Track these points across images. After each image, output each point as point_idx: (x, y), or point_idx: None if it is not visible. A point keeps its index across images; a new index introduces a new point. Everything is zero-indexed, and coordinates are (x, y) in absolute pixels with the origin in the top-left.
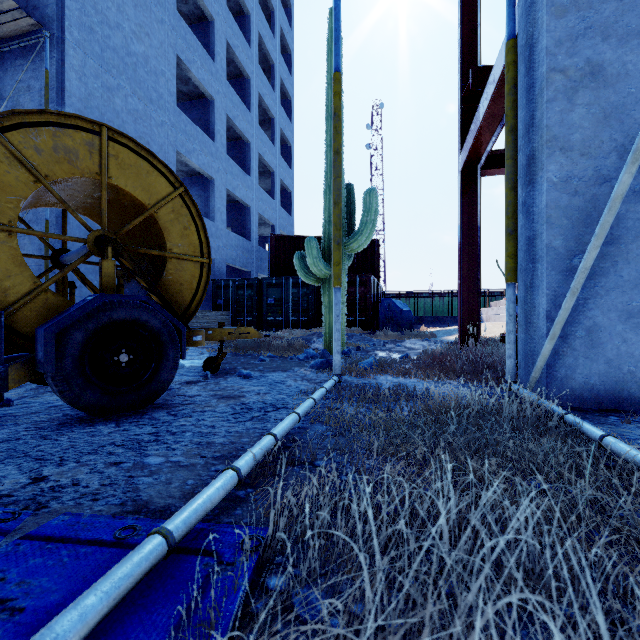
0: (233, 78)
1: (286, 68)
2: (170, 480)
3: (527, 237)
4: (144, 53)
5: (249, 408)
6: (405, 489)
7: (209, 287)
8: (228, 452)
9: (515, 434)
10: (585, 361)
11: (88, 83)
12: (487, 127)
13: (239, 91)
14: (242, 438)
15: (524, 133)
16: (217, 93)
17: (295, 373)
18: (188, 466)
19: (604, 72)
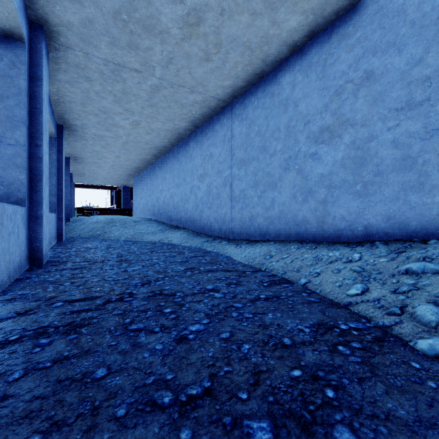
0: None
1: None
2: None
3: None
4: None
5: None
6: None
7: None
8: None
9: None
10: None
11: None
12: None
13: None
14: None
15: None
16: None
17: None
18: None
19: None
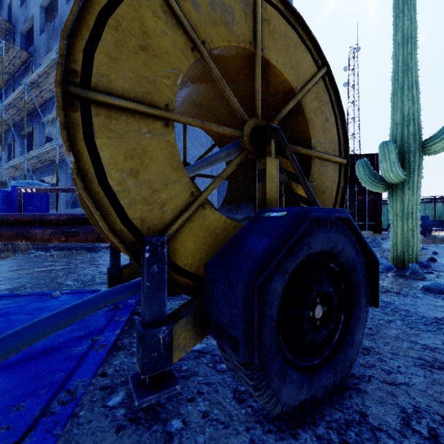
0: None
1: None
2: None
3: None
4: None
5: None
6: None
7: None
8: None
9: None
10: None
11: None
12: None
13: None
14: None
15: None
16: None
17: (423, 300)
18: None
19: None
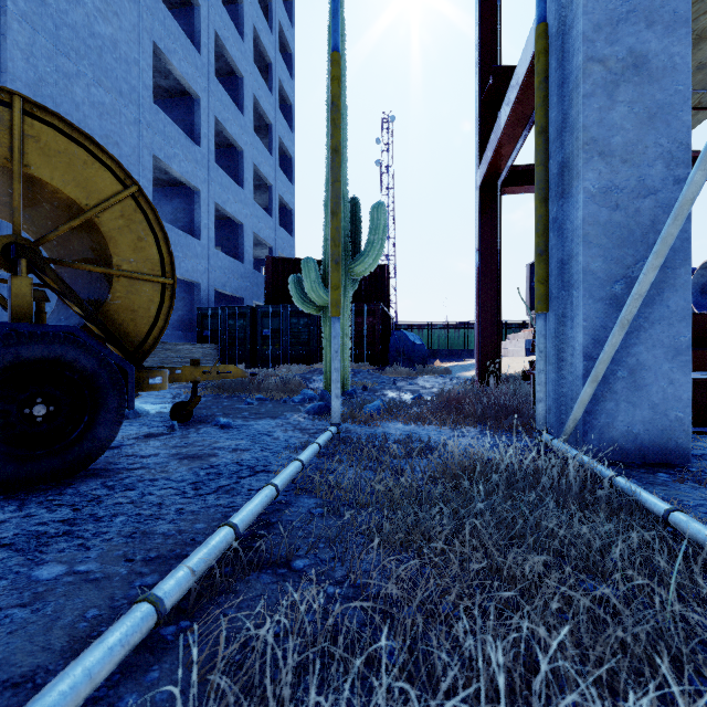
0: (223, 76)
1: (286, 69)
2: (59, 612)
3: (559, 259)
4: (112, 36)
5: (218, 473)
6: (417, 621)
7: (194, 316)
8: (169, 549)
9: (559, 510)
10: (627, 406)
11: (38, 66)
12: (509, 137)
13: (230, 91)
14: (196, 523)
15: (555, 137)
16: (203, 91)
17: (287, 420)
18: (99, 580)
19: (649, 65)
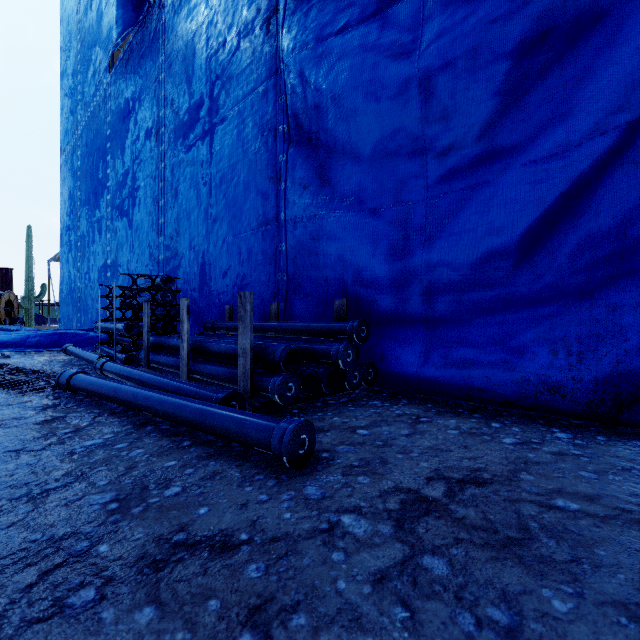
0: None
1: None
2: None
3: None
4: None
5: None
6: None
7: None
8: None
9: None
10: None
11: None
12: None
13: None
14: None
15: None
16: None
17: None
18: None
19: None
